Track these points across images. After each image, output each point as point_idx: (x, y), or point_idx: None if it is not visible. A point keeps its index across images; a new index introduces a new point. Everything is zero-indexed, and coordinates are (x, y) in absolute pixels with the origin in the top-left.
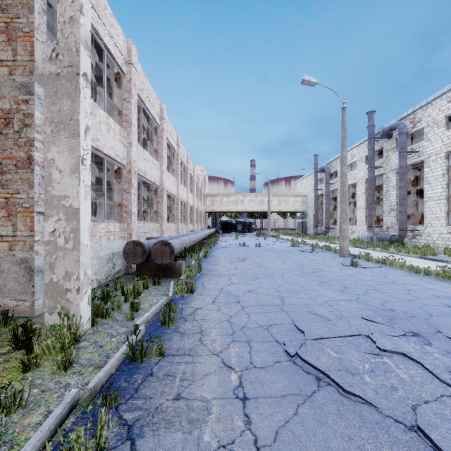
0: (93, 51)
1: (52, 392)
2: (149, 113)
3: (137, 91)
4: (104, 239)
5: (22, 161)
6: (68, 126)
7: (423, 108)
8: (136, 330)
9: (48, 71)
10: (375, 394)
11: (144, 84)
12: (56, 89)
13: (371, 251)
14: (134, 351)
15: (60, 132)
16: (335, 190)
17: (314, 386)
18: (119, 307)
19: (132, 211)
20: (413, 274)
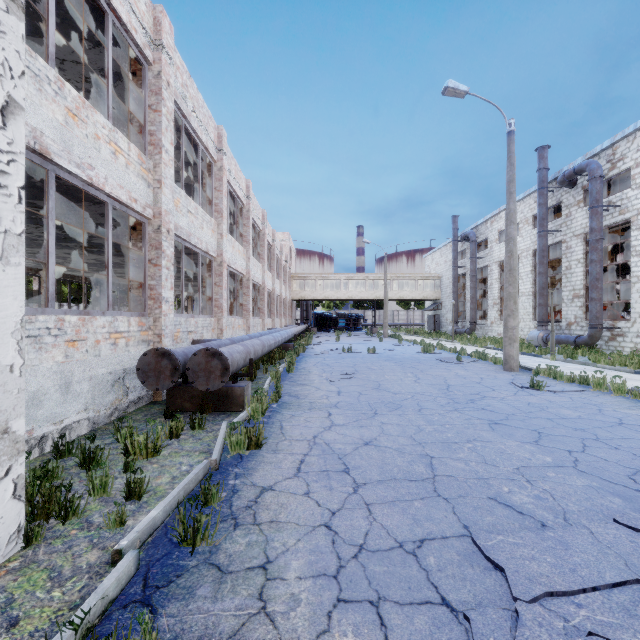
0: (91, 18)
1: None
2: (197, 139)
3: (175, 98)
4: (106, 346)
5: None
6: None
7: (628, 139)
8: (116, 561)
9: None
10: None
11: (187, 89)
12: None
13: (549, 360)
14: None
15: None
16: (485, 268)
17: None
18: (104, 488)
19: (163, 297)
20: None
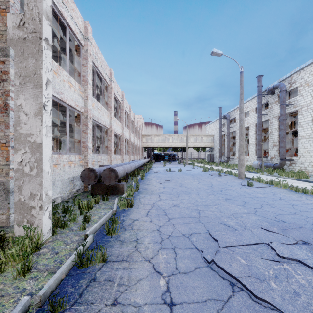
0: (59, 28)
1: (9, 297)
2: (101, 76)
3: (92, 59)
4: (67, 167)
5: (0, 108)
6: (33, 79)
7: (297, 73)
8: (86, 238)
9: (17, 36)
10: (282, 300)
11: (97, 55)
12: (23, 50)
13: (260, 174)
14: (81, 259)
15: (27, 83)
16: (234, 131)
17: (229, 291)
18: (75, 219)
19: (88, 146)
20: (294, 192)
